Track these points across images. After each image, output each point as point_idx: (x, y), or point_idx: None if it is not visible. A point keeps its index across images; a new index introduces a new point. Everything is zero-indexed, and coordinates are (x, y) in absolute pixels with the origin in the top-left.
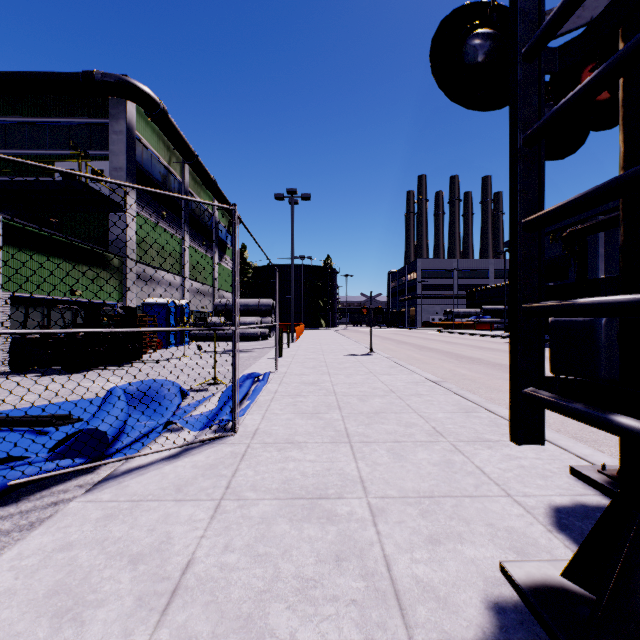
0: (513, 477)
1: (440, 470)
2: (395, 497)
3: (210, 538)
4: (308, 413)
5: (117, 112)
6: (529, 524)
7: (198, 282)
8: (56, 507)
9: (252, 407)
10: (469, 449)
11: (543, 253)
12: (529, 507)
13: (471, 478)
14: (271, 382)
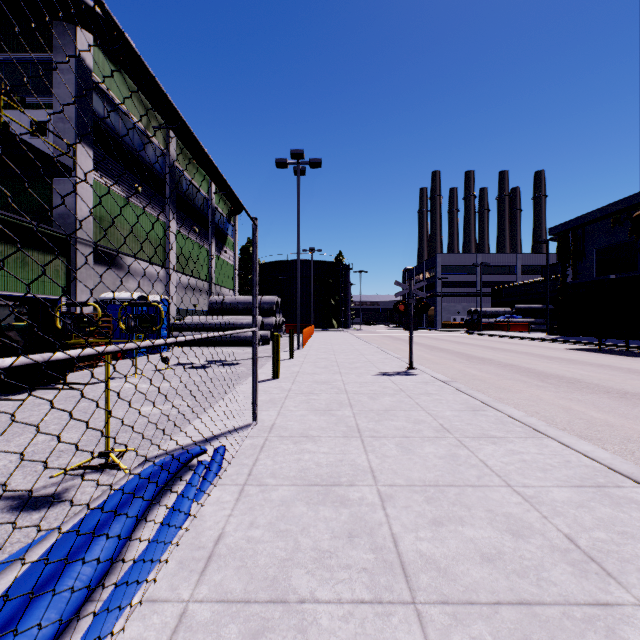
0: None
1: None
2: None
3: None
4: None
5: (64, 43)
6: None
7: (189, 276)
8: None
9: None
10: None
11: None
12: None
13: None
14: (224, 477)
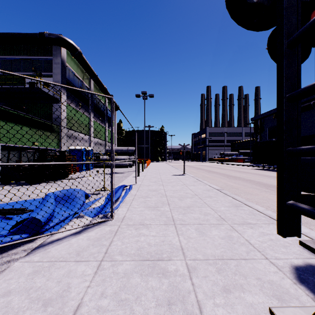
0: (267, 246)
1: (225, 242)
2: (201, 259)
3: (93, 287)
4: (152, 207)
5: (56, 53)
6: (282, 278)
7: (97, 138)
8: (8, 264)
9: (122, 203)
10: (240, 229)
11: (300, 116)
12: (280, 266)
13: (243, 247)
14: (133, 189)
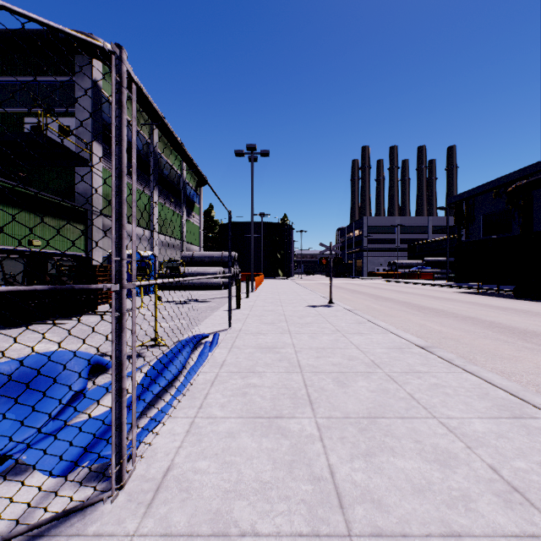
0: None
1: None
2: None
3: None
4: (263, 416)
5: (83, 70)
6: None
7: (166, 236)
8: None
9: (181, 399)
10: None
11: None
12: None
13: None
14: (220, 346)
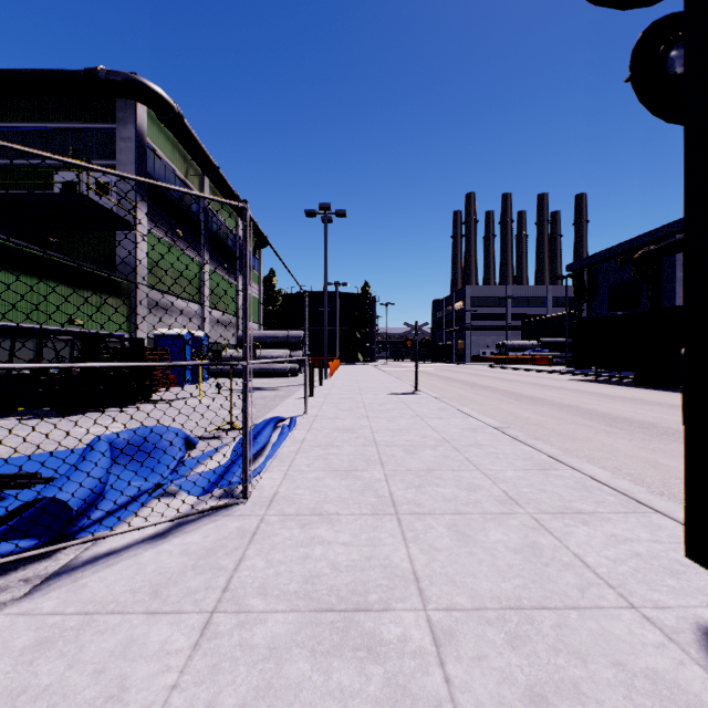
0: (630, 573)
1: (524, 560)
2: (467, 609)
3: (186, 690)
4: (342, 470)
5: (125, 116)
6: (679, 664)
7: (219, 311)
8: None
9: (272, 461)
10: (558, 525)
11: None
12: (669, 629)
13: (571, 574)
14: (298, 428)
